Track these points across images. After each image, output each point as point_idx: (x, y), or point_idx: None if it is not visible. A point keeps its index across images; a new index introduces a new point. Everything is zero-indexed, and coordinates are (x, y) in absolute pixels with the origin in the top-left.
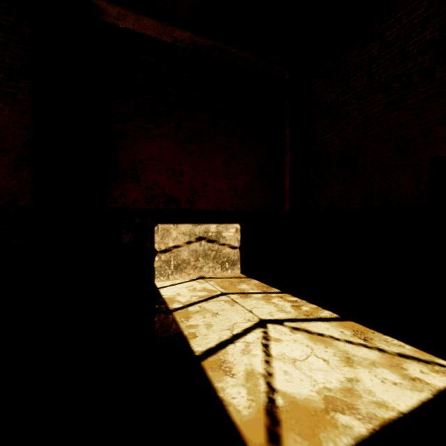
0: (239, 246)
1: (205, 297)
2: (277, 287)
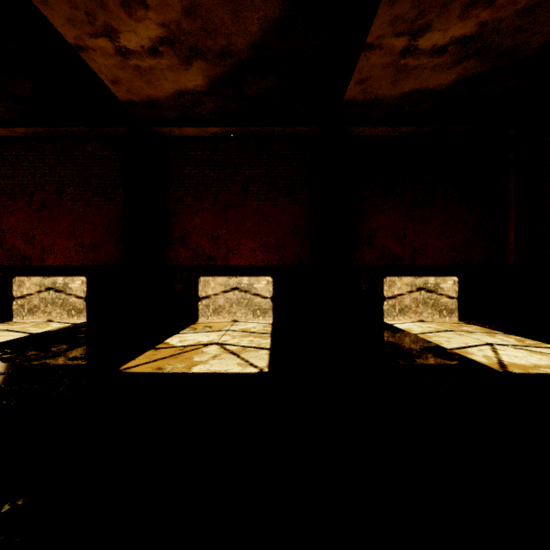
0: (456, 296)
1: (434, 331)
2: (499, 331)
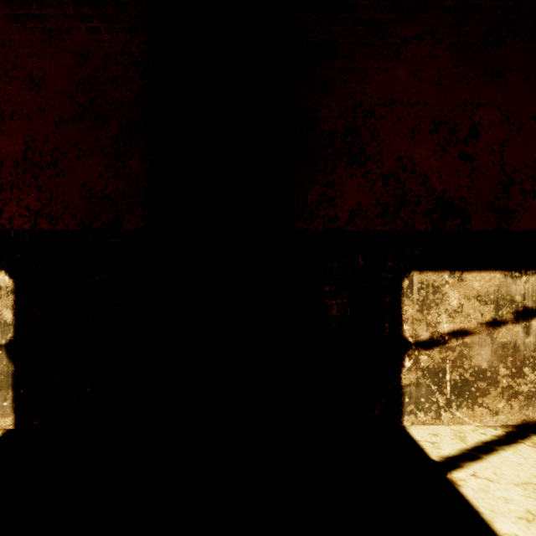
0: None
1: None
2: None
